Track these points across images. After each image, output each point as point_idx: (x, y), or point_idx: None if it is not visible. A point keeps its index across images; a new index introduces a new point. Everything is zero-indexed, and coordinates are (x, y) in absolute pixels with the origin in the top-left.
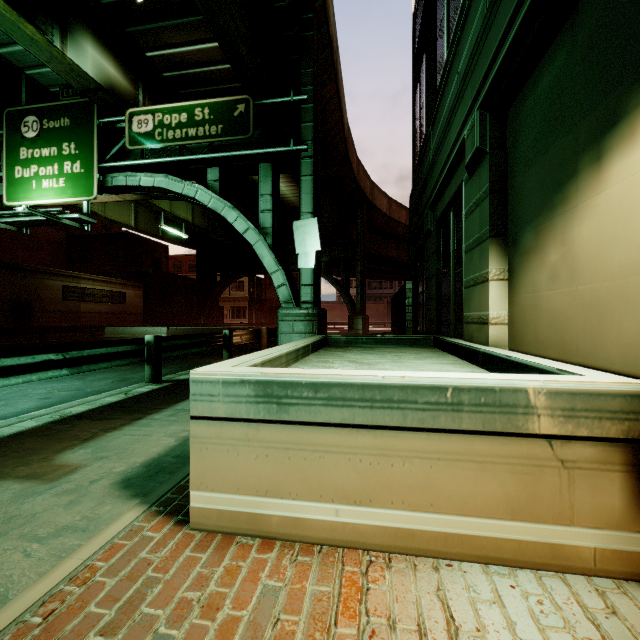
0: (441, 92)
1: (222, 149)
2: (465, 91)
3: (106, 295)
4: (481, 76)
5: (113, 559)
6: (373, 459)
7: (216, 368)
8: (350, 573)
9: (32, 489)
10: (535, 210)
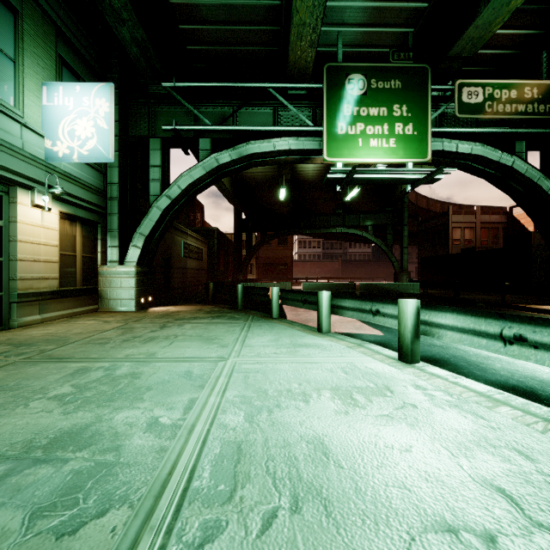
0: None
1: (513, 125)
2: None
3: (196, 251)
4: None
5: None
6: None
7: None
8: None
9: None
10: None
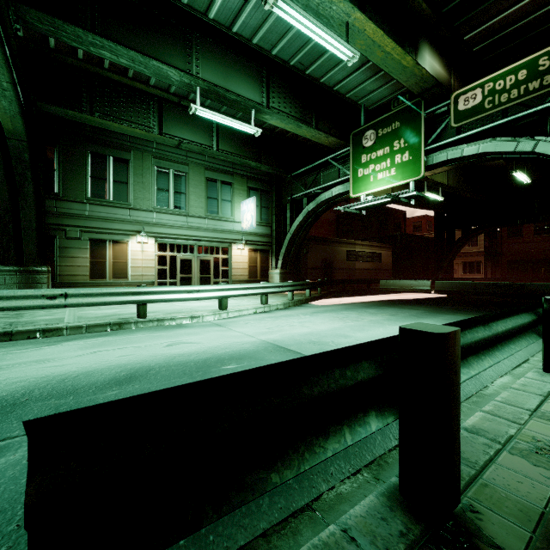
0: None
1: None
2: None
3: (369, 256)
4: None
5: None
6: None
7: None
8: None
9: None
10: None
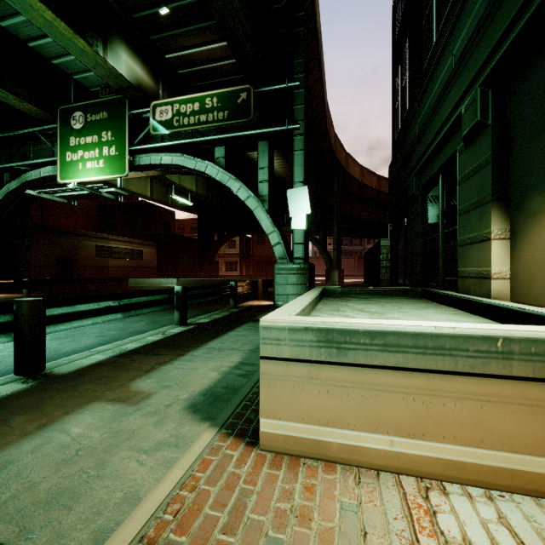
0: (430, 72)
1: (226, 131)
2: (462, 71)
3: (128, 253)
4: (483, 57)
5: (208, 471)
6: (426, 398)
7: (279, 317)
8: (412, 497)
9: (122, 410)
10: (544, 176)
